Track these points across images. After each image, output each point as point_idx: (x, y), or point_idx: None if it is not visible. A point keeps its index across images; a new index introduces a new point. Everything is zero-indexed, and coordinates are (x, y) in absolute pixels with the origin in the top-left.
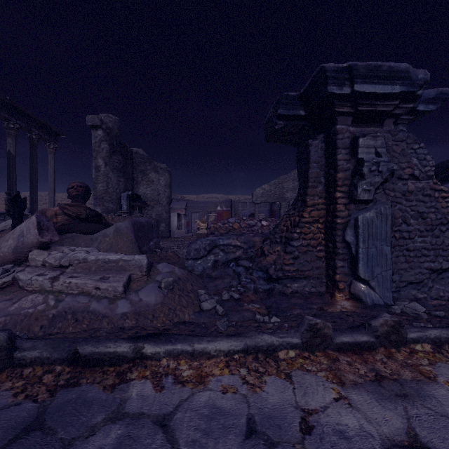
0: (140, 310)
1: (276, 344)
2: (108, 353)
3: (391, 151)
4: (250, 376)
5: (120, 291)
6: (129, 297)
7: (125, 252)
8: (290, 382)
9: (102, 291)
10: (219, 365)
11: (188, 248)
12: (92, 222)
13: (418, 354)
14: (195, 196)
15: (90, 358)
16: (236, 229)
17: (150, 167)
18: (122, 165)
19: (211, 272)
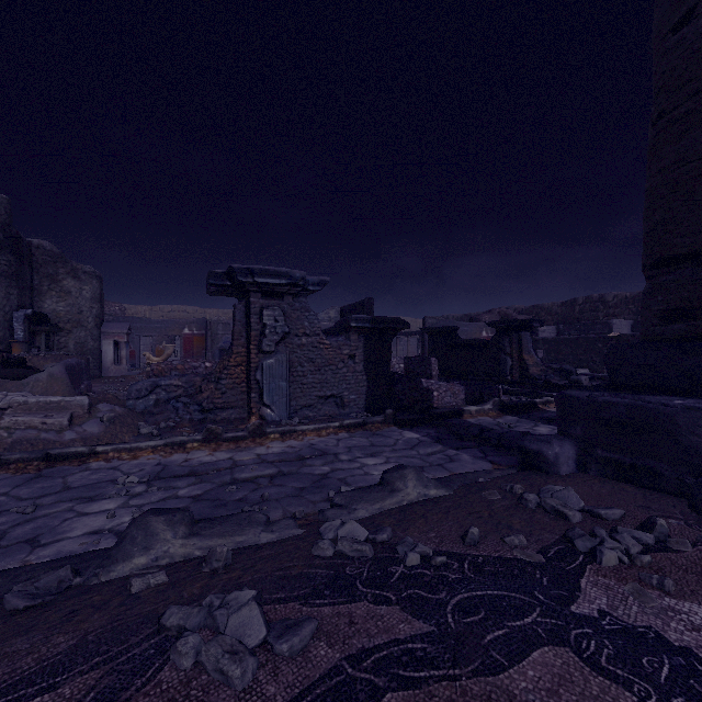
0: (86, 437)
1: (186, 440)
2: (72, 452)
3: (291, 317)
4: (166, 454)
5: (66, 424)
6: (74, 429)
7: (63, 395)
8: (188, 454)
9: (49, 425)
10: (148, 452)
11: (129, 389)
12: (15, 366)
13: (269, 439)
14: (147, 307)
15: (59, 456)
16: (181, 371)
17: (65, 270)
18: (14, 269)
19: (153, 409)
